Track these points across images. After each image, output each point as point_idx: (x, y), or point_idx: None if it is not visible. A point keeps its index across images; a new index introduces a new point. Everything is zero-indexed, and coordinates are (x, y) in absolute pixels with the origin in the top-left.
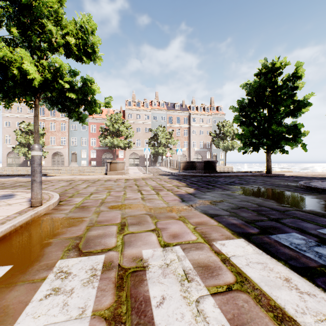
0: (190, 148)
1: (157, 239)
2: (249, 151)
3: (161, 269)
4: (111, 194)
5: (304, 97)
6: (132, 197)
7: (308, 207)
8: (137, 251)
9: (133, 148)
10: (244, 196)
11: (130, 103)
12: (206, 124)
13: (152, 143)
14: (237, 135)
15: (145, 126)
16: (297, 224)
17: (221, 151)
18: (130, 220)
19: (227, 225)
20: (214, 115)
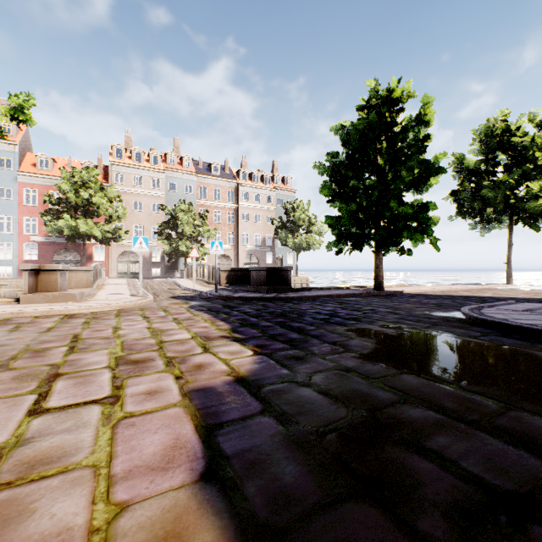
0: (239, 246)
1: None
2: (347, 250)
3: None
4: None
5: (436, 157)
6: None
7: None
8: None
9: (127, 242)
10: (417, 381)
11: (120, 153)
12: (265, 204)
13: (166, 233)
14: (328, 219)
15: (153, 200)
16: None
17: (290, 252)
18: None
19: None
20: (278, 191)
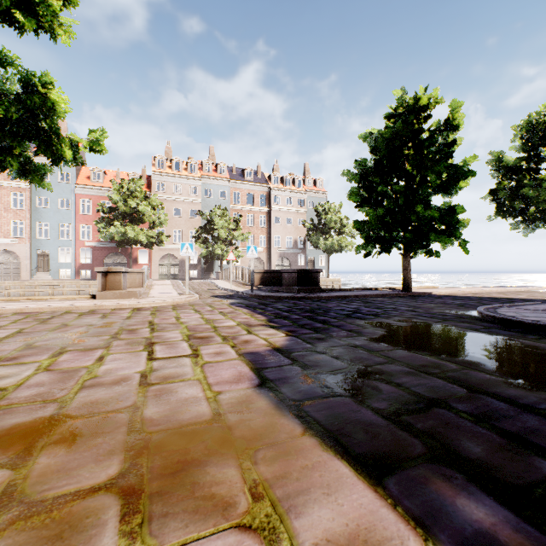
0: (271, 248)
1: None
2: (375, 252)
3: None
4: (58, 362)
5: (465, 161)
6: (115, 373)
7: None
8: None
9: (167, 246)
10: (406, 354)
11: (162, 163)
12: (296, 207)
13: (203, 237)
14: (355, 223)
15: (191, 206)
16: None
17: (322, 254)
18: None
19: None
20: (310, 194)
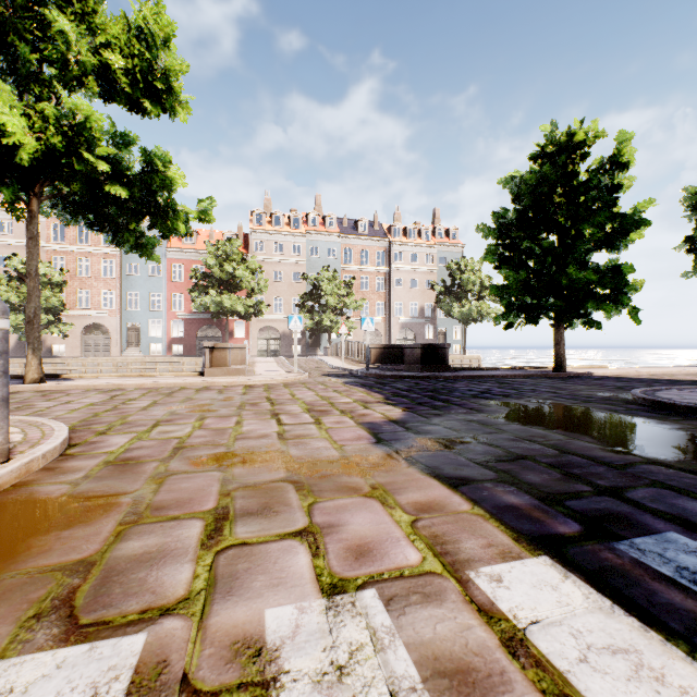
0: (391, 318)
1: (311, 564)
2: (519, 323)
3: (321, 691)
4: (206, 424)
5: (636, 208)
6: (256, 432)
7: (676, 454)
8: (249, 616)
9: (267, 316)
10: (520, 427)
11: (260, 218)
12: (423, 265)
13: (308, 305)
14: (492, 289)
15: (294, 269)
16: (670, 505)
17: (456, 324)
18: (243, 502)
19: (497, 511)
20: (440, 248)
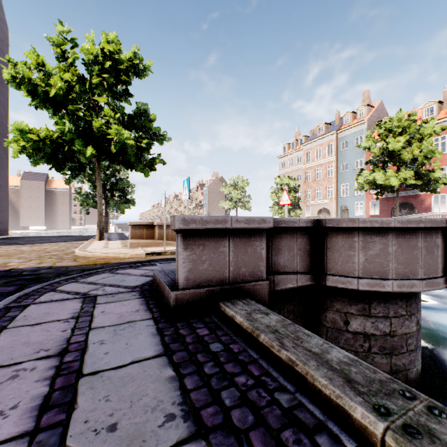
0: None
1: None
2: None
3: None
4: None
5: None
6: None
7: None
8: None
9: None
10: None
11: None
12: None
13: None
14: None
15: None
16: None
17: None
18: None
19: None
20: None
